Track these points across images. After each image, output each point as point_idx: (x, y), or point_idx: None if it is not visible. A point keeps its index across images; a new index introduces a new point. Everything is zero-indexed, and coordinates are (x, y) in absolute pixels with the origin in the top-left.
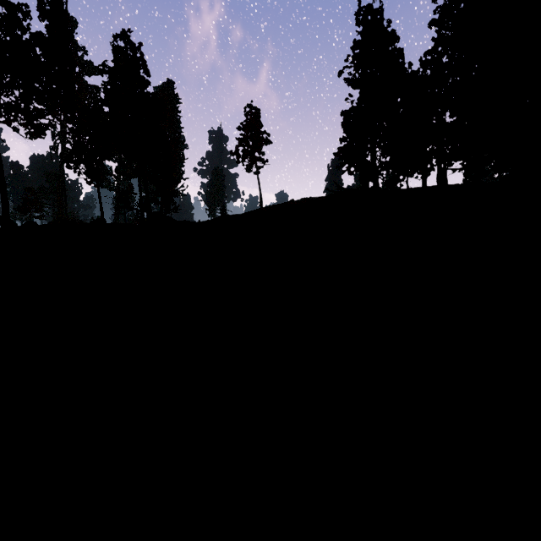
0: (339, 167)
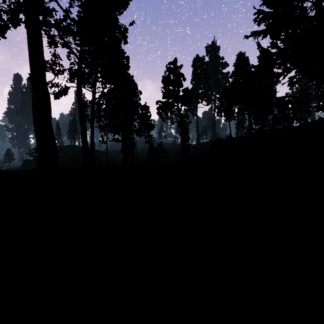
0: (317, 112)
